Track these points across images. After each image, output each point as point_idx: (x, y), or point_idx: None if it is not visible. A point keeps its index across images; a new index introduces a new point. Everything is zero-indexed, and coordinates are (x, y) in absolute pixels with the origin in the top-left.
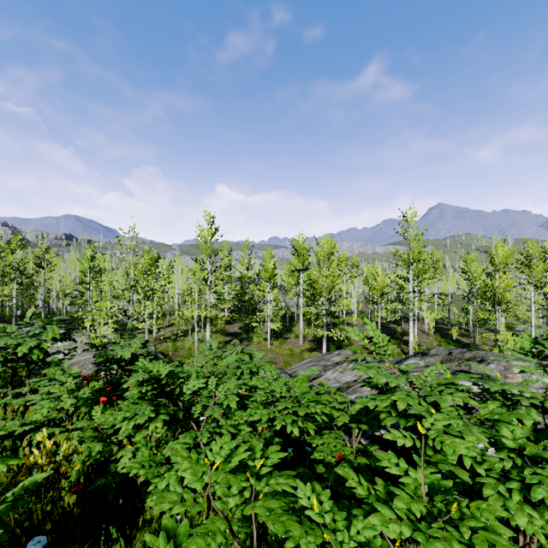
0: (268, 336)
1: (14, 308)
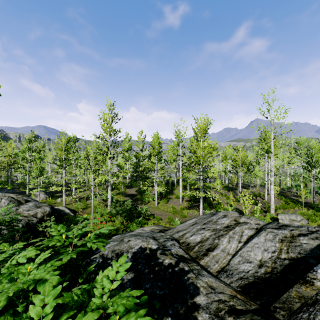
0: (155, 197)
1: None
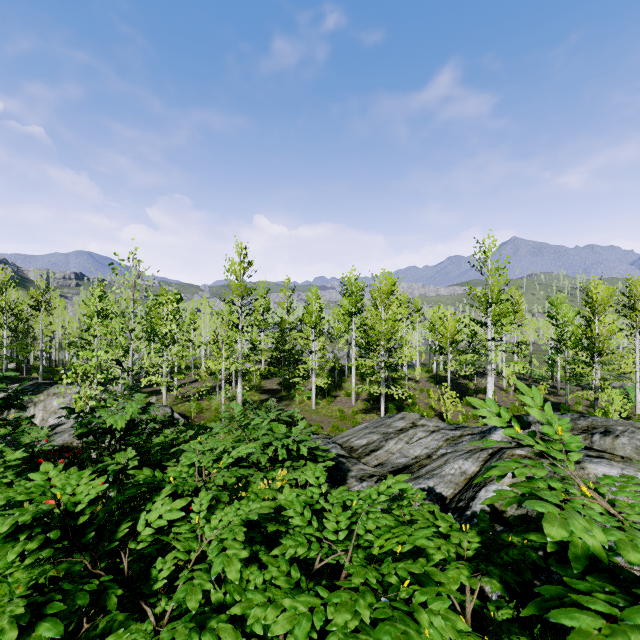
0: (313, 394)
1: (4, 360)
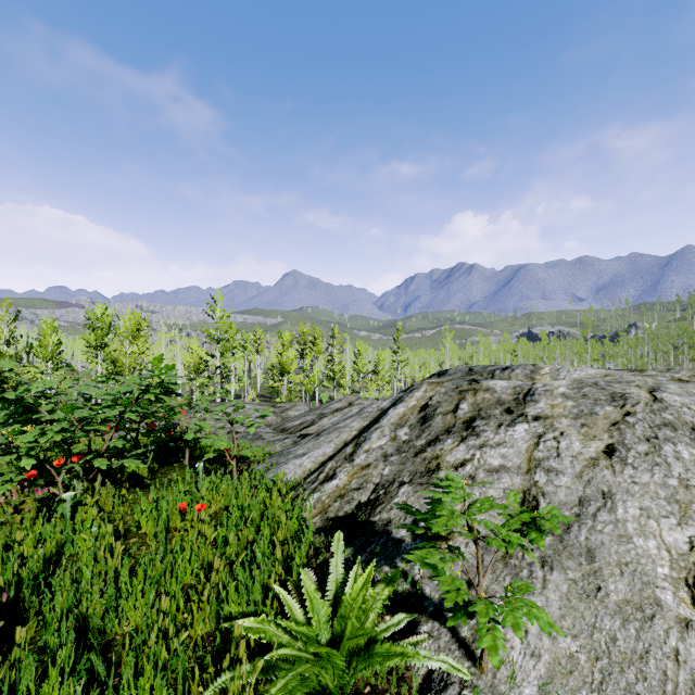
0: None
1: None
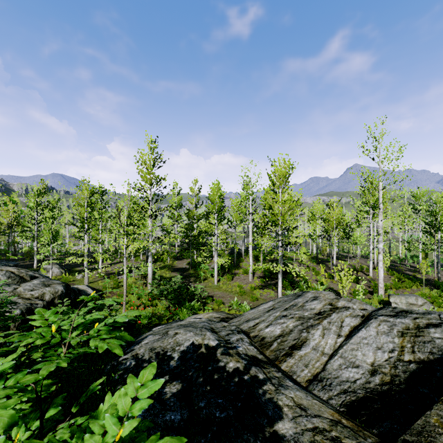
0: (215, 272)
1: None
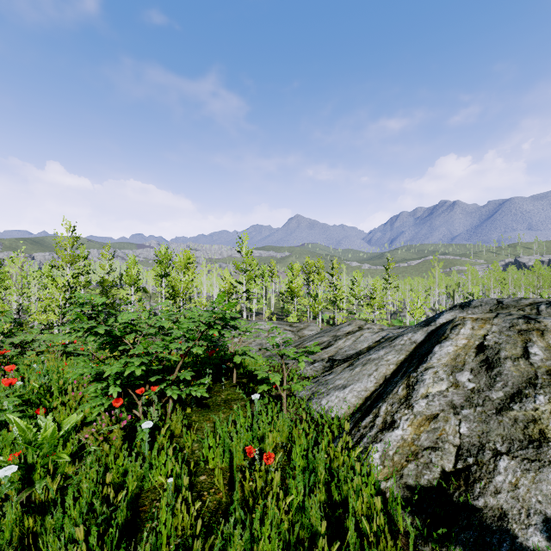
0: None
1: None
